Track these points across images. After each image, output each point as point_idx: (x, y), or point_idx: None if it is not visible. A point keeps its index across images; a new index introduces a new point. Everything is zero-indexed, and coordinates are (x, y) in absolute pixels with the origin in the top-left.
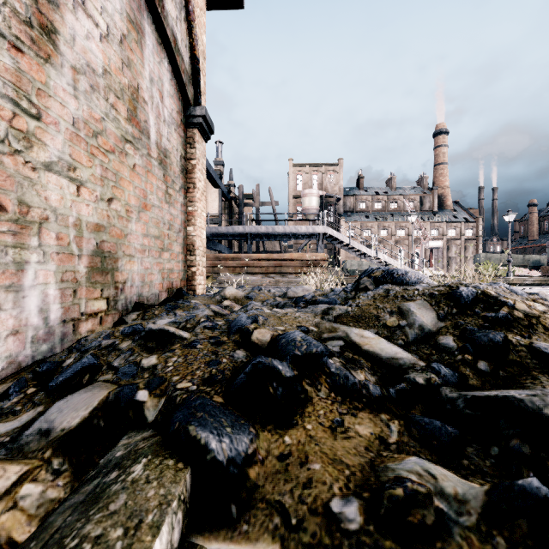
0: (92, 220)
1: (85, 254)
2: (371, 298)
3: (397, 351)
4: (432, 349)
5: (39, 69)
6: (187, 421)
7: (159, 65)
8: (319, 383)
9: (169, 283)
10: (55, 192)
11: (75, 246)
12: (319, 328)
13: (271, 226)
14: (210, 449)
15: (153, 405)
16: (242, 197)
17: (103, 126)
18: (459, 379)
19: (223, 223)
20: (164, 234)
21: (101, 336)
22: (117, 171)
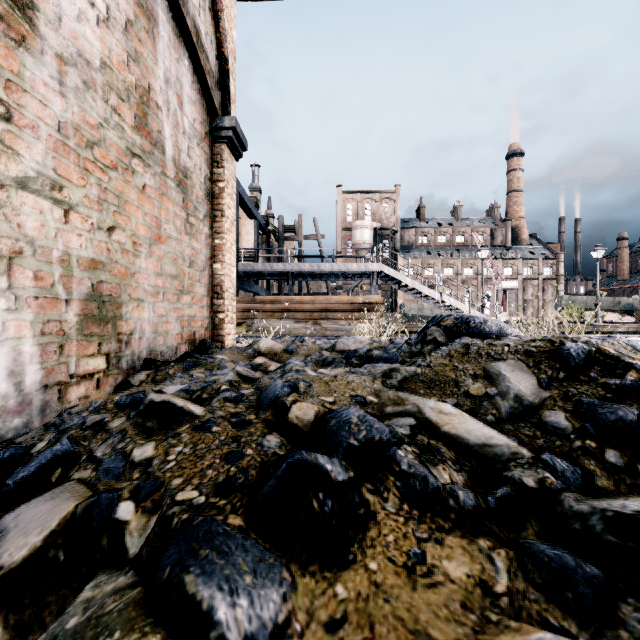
0: (85, 255)
1: (76, 298)
2: (446, 355)
3: (490, 434)
4: (536, 429)
5: (8, 54)
6: (183, 566)
7: (178, 63)
8: (385, 488)
9: (190, 333)
10: (32, 217)
11: (62, 288)
12: (380, 397)
13: (316, 264)
14: (216, 620)
15: (140, 527)
16: (282, 230)
17: (101, 134)
18: (583, 478)
19: (260, 260)
20: (183, 273)
21: (89, 409)
22: (120, 193)
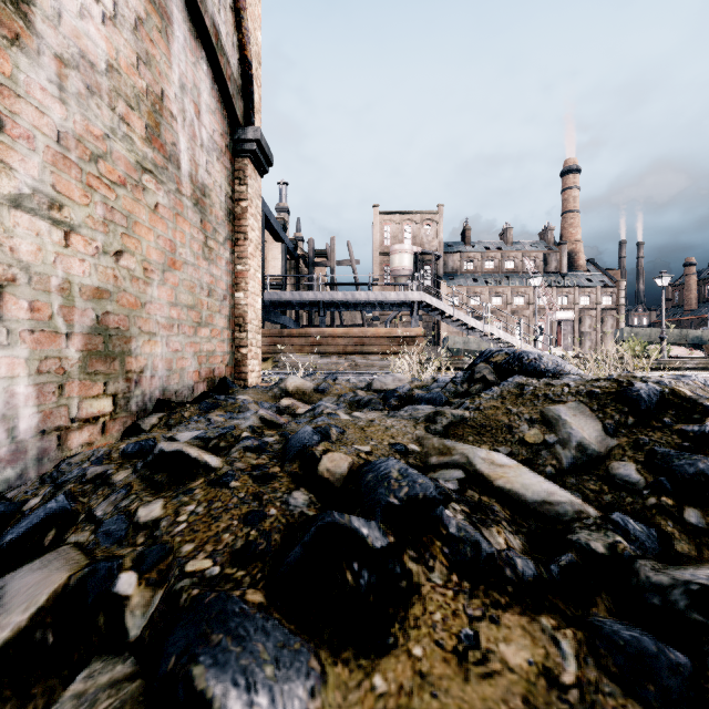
0: (89, 283)
1: (78, 332)
2: (498, 397)
3: (551, 489)
4: (603, 483)
5: None
6: (191, 654)
7: (195, 67)
8: (431, 555)
9: (209, 370)
10: (27, 240)
11: (62, 321)
12: (423, 446)
13: (350, 292)
14: None
15: (143, 603)
16: (312, 254)
17: (107, 147)
18: (659, 542)
19: (288, 288)
20: (201, 303)
21: (91, 458)
22: (129, 213)
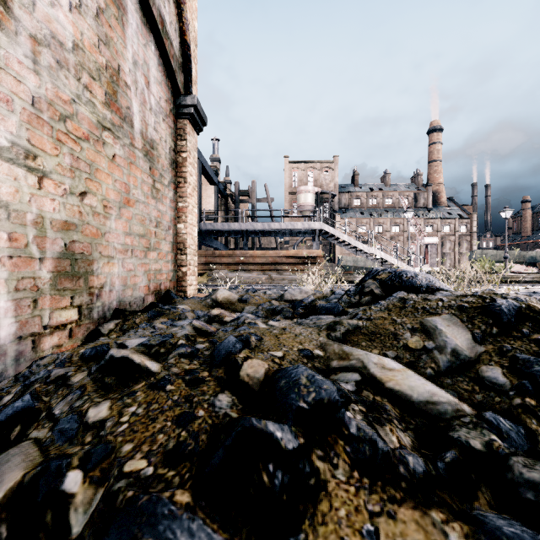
0: (58, 218)
1: (49, 257)
2: (385, 309)
3: (433, 390)
4: (474, 384)
5: None
6: None
7: (145, 48)
8: (335, 453)
9: (156, 285)
10: (6, 184)
11: (36, 248)
12: (326, 351)
13: (267, 223)
14: None
15: (85, 501)
16: (238, 194)
17: (73, 109)
18: (527, 439)
19: (219, 219)
20: (150, 232)
21: (56, 361)
22: (91, 162)
